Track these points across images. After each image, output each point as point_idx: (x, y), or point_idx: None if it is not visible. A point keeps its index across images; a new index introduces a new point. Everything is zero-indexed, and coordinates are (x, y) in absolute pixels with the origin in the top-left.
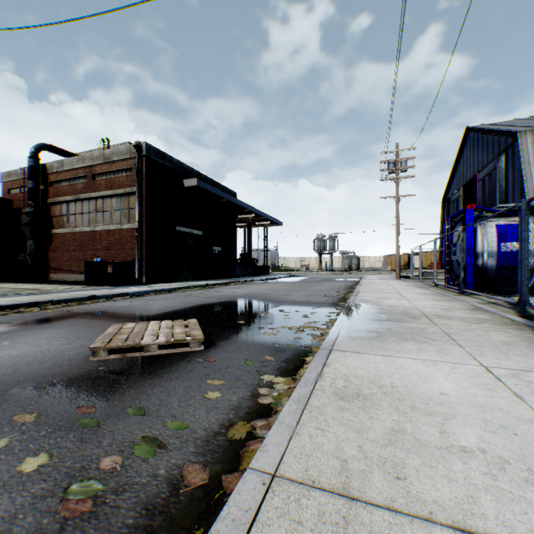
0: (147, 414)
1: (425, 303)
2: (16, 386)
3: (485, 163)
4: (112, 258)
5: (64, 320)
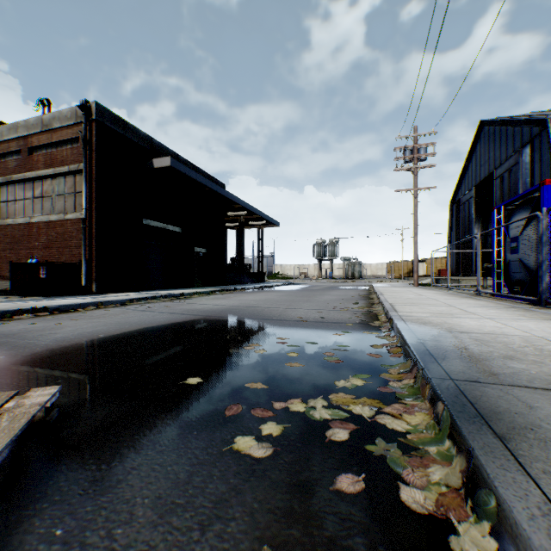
0: None
1: (531, 325)
2: None
3: (503, 158)
4: (53, 259)
5: None
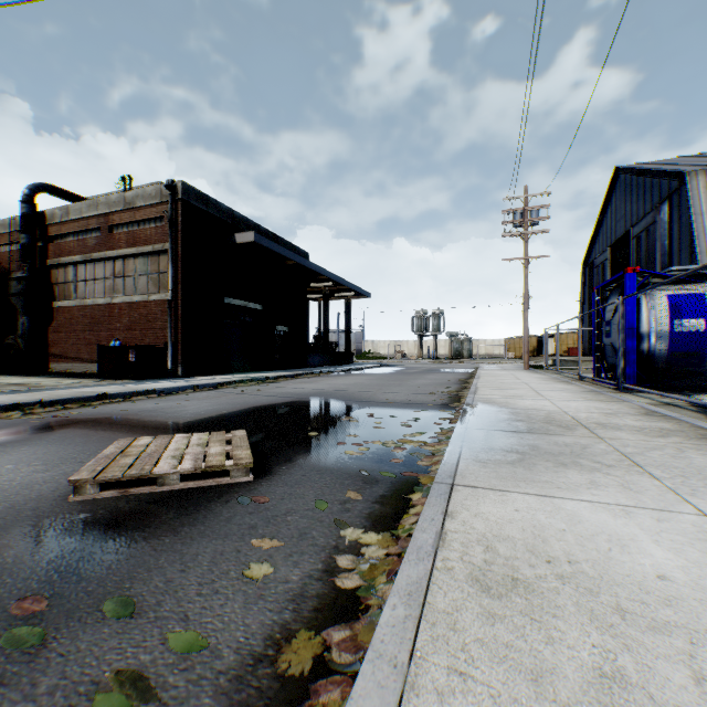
0: (138, 612)
1: (574, 404)
2: None
3: (641, 214)
4: (135, 341)
5: (52, 432)
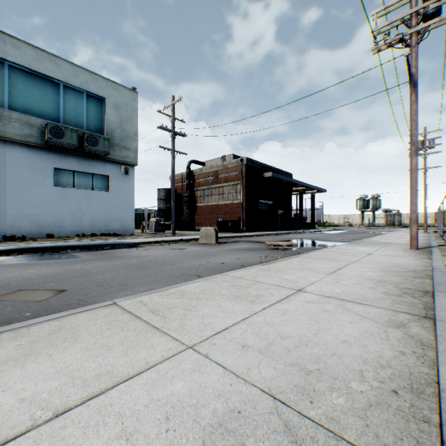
0: (294, 252)
1: (402, 241)
2: (260, 249)
3: None
4: (227, 218)
5: (240, 242)
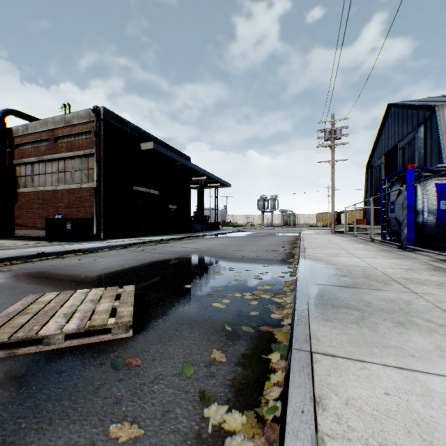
0: None
1: (378, 261)
2: None
3: (405, 133)
4: (72, 215)
5: None
